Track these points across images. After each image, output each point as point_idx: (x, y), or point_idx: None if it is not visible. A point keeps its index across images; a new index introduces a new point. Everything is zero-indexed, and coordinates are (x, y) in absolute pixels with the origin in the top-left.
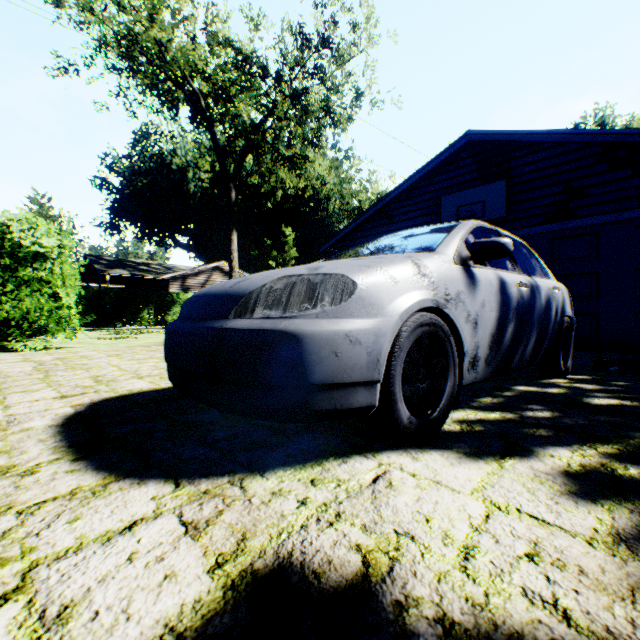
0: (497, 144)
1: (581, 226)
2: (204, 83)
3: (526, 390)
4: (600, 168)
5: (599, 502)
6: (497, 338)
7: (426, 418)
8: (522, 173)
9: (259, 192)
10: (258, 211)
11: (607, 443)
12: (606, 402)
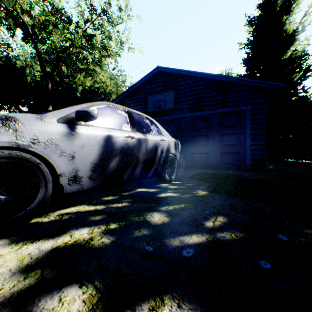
0: (171, 74)
1: (202, 114)
2: (29, 18)
3: (139, 191)
4: (209, 90)
5: (31, 272)
6: (101, 165)
7: (9, 217)
8: (181, 89)
9: (72, 86)
10: (72, 97)
11: (121, 221)
12: (165, 195)
